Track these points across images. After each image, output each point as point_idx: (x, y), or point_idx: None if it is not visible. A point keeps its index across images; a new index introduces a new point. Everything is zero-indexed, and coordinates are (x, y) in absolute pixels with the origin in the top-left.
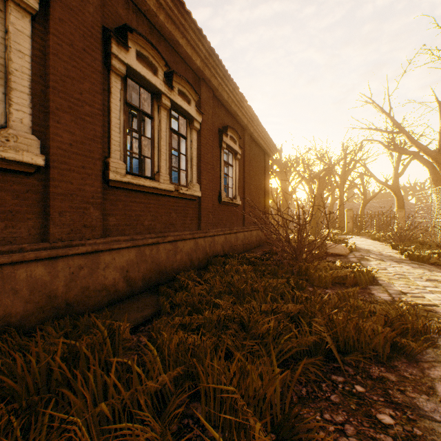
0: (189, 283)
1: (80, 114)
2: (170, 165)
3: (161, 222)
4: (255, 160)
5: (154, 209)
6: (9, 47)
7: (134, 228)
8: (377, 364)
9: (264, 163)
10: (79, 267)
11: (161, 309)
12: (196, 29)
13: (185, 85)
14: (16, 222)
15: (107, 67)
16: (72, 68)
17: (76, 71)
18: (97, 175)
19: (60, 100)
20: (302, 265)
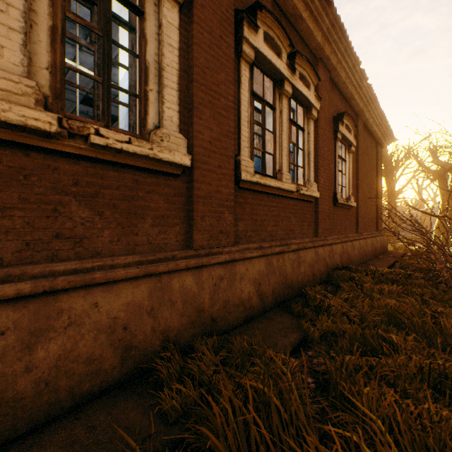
0: (331, 304)
1: (217, 108)
2: (289, 162)
3: (281, 228)
4: (367, 153)
5: (276, 213)
6: (162, 42)
7: (259, 234)
8: None
9: (376, 156)
10: (219, 277)
11: (305, 335)
12: None
13: (305, 66)
14: (167, 227)
15: (237, 54)
16: (210, 58)
17: (213, 61)
18: (230, 175)
19: (201, 94)
20: None
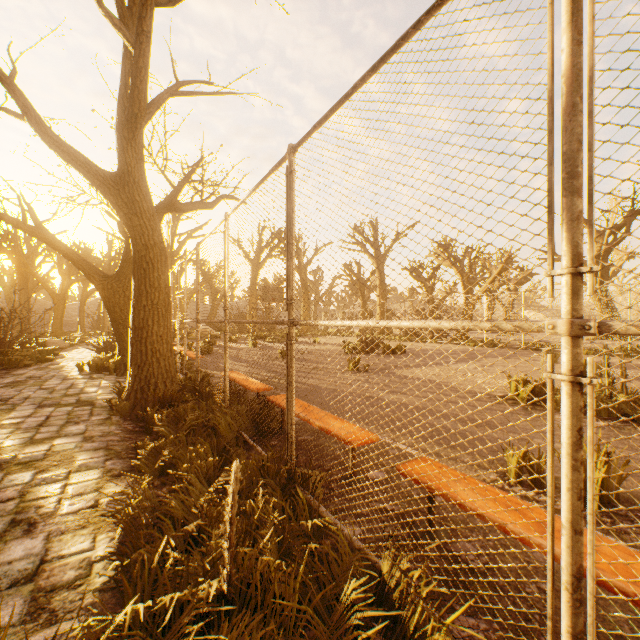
0: None
1: None
2: None
3: None
4: None
5: None
6: None
7: None
8: (15, 368)
9: None
10: None
11: None
12: None
13: None
14: None
15: None
16: None
17: None
18: None
19: None
20: (5, 351)
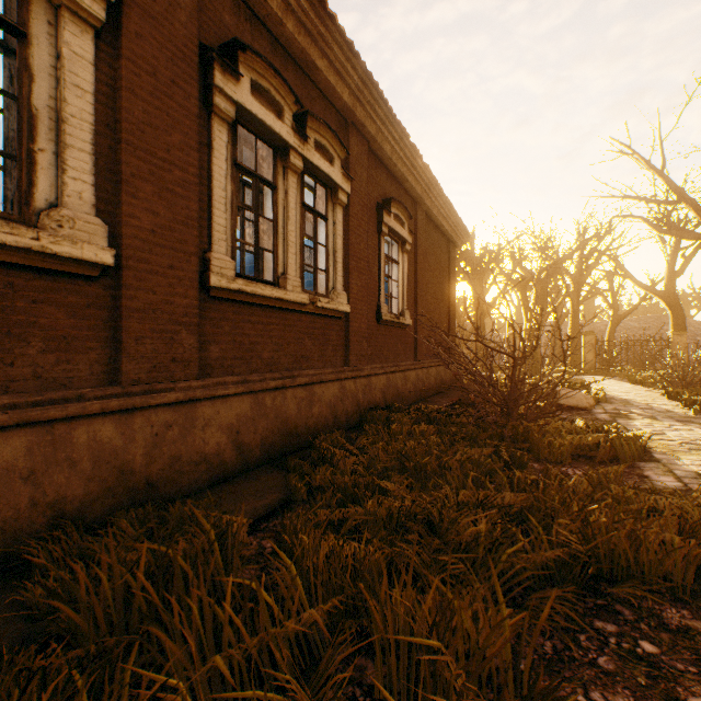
0: (335, 453)
1: (167, 182)
2: (302, 263)
3: (288, 354)
4: (433, 253)
5: (278, 333)
6: (63, 81)
7: (248, 363)
8: (675, 604)
9: (448, 258)
10: (166, 424)
11: (292, 495)
12: (343, 42)
13: (325, 133)
14: (73, 354)
15: (207, 107)
16: (154, 111)
17: (160, 115)
18: (192, 279)
19: (137, 162)
20: (519, 425)
